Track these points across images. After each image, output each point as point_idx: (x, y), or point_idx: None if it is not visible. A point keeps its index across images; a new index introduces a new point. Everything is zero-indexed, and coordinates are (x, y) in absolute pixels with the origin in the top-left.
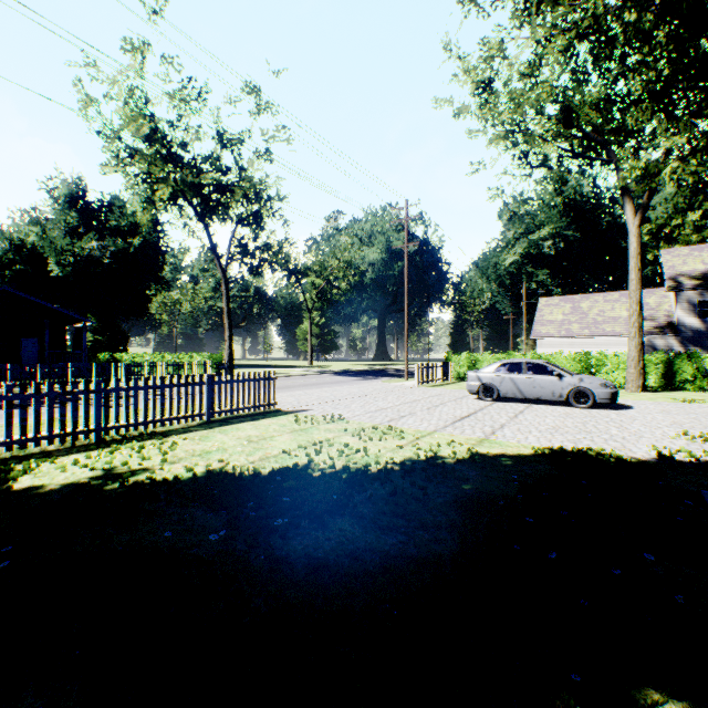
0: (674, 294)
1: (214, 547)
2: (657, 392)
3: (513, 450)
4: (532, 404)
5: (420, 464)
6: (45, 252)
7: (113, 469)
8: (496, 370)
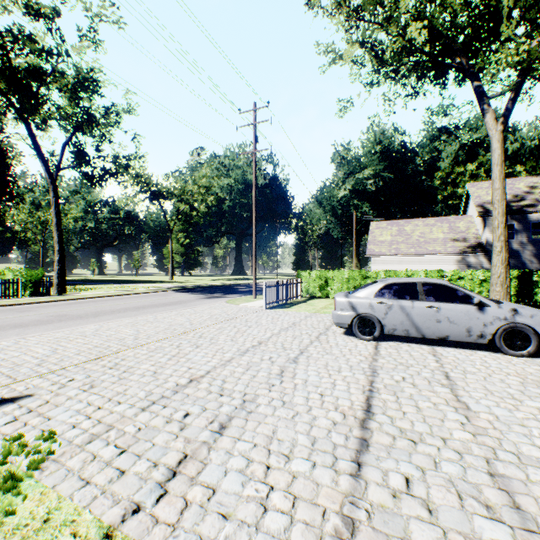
0: (482, 219)
1: None
2: None
3: None
4: (432, 345)
5: None
6: None
7: None
8: (377, 293)
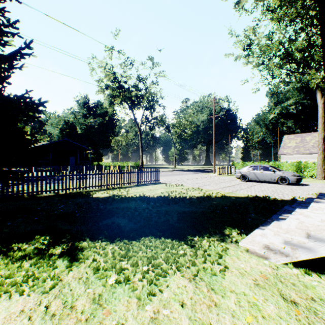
0: None
1: (144, 207)
2: None
3: (238, 195)
4: (262, 183)
5: (203, 197)
6: (76, 124)
7: (114, 194)
8: (247, 169)
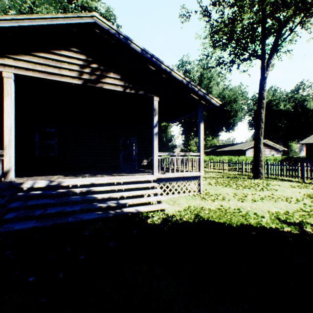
0: None
1: None
2: None
3: None
4: None
5: None
6: None
7: None
8: None
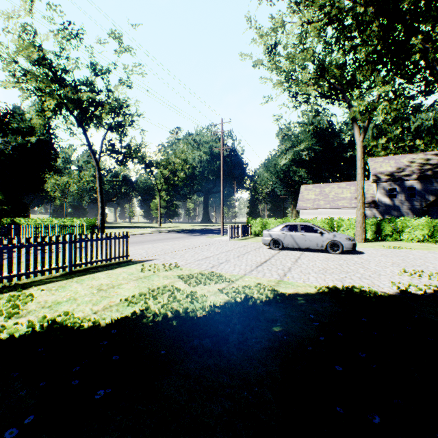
0: (375, 184)
1: None
2: (372, 242)
3: (303, 290)
4: (304, 251)
5: (237, 306)
6: None
7: None
8: (281, 229)
